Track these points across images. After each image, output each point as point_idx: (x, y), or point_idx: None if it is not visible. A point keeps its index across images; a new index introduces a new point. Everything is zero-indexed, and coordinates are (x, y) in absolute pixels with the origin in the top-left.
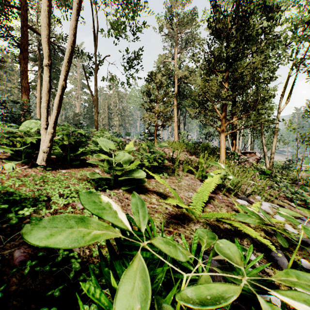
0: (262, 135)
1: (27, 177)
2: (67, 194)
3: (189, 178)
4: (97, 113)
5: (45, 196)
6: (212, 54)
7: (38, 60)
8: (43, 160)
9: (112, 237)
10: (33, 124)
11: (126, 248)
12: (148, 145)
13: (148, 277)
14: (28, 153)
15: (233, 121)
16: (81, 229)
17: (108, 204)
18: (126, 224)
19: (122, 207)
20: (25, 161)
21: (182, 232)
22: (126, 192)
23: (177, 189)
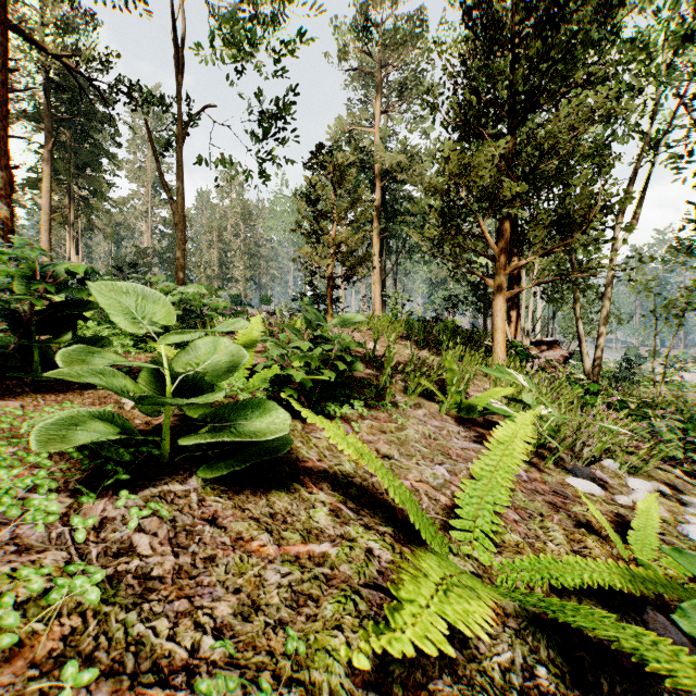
0: (576, 303)
1: None
2: None
3: (424, 415)
4: (182, 243)
5: None
6: (475, 91)
7: (45, 118)
8: None
9: None
10: None
11: None
12: (309, 319)
13: None
14: None
15: (527, 263)
16: None
17: None
18: None
19: (176, 577)
20: None
21: None
22: (214, 488)
23: (396, 455)
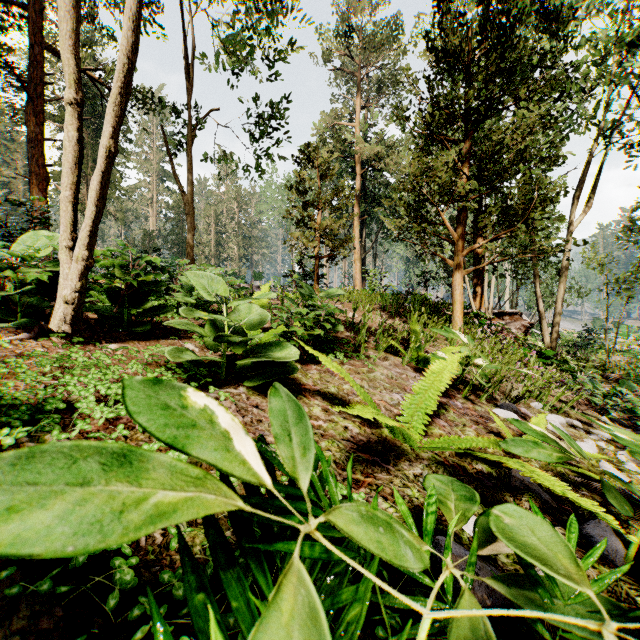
0: (535, 278)
1: (23, 357)
2: (116, 397)
3: (390, 365)
4: (192, 230)
5: (61, 400)
6: (437, 104)
7: None
8: (66, 320)
9: (213, 510)
10: (43, 241)
11: (256, 526)
12: (303, 293)
13: (328, 639)
14: (34, 307)
15: (481, 246)
16: (118, 486)
17: (205, 412)
18: (257, 468)
19: (245, 425)
20: (25, 322)
21: (384, 483)
22: (254, 393)
23: (366, 386)
